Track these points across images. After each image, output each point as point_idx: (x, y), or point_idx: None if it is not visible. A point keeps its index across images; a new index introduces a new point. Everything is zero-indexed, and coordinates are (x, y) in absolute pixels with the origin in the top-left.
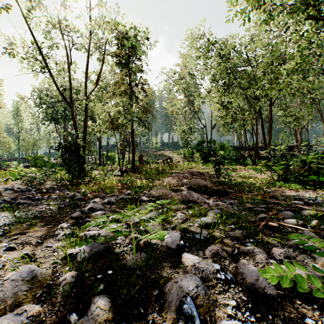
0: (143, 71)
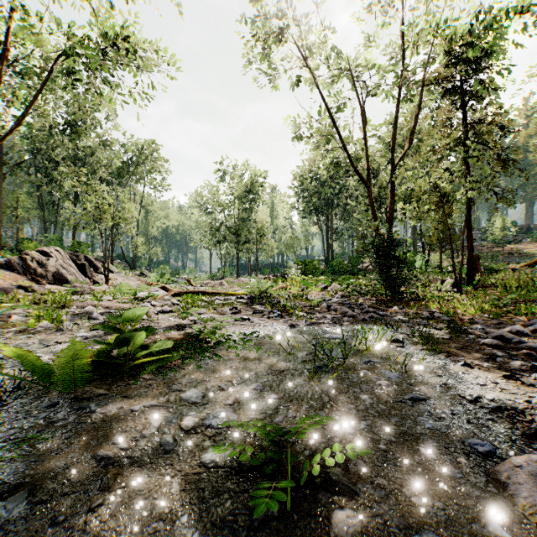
0: (494, 90)
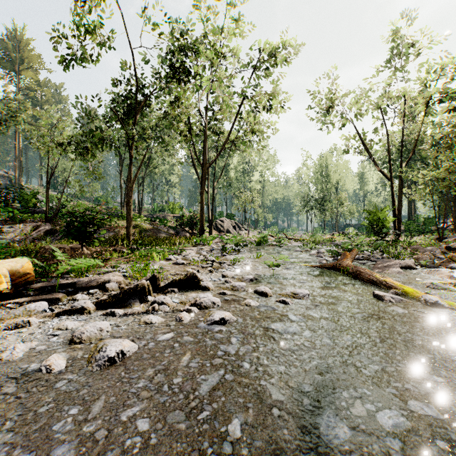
0: None
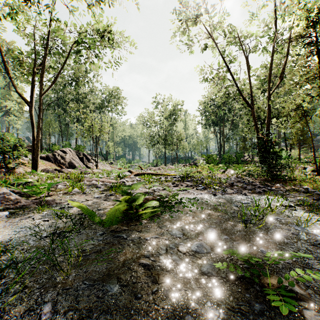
0: None
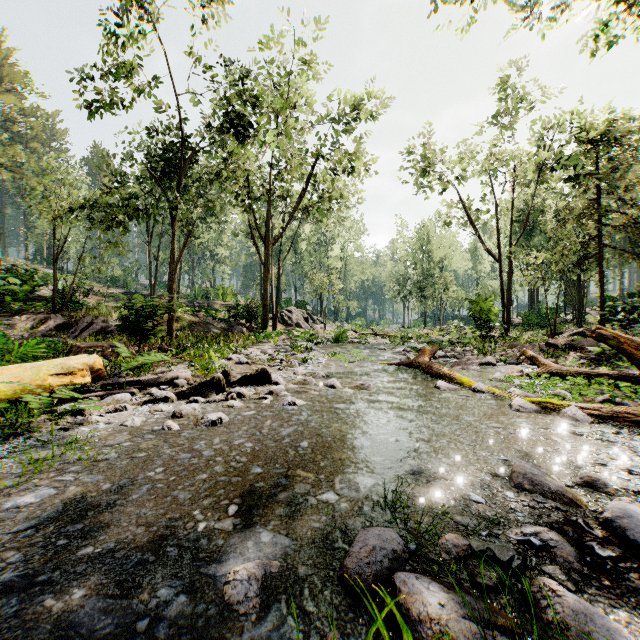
0: (615, 170)
